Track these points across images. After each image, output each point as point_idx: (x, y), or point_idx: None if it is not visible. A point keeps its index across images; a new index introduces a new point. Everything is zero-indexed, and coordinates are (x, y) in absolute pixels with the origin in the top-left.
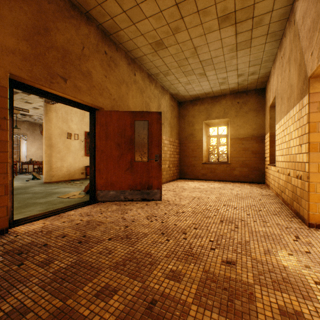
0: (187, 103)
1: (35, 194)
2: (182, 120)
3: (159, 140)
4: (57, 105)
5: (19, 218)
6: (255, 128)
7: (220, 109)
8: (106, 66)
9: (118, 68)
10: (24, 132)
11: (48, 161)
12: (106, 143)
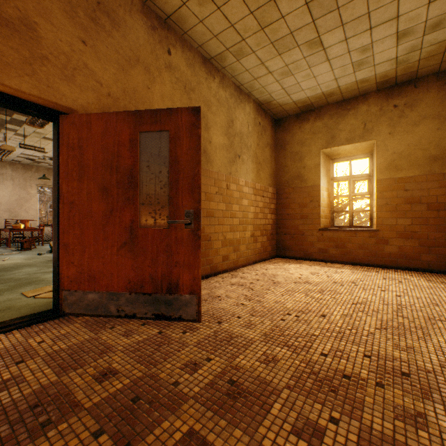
0: (289, 119)
1: (0, 284)
2: (280, 152)
3: (194, 175)
4: None
5: None
6: (437, 155)
7: (355, 123)
8: (86, 19)
9: (121, 31)
10: None
11: None
12: (79, 187)
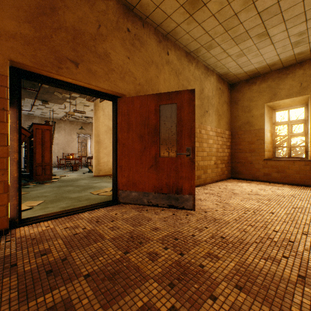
0: (241, 83)
1: (76, 188)
2: (234, 106)
3: (191, 128)
4: (104, 104)
5: (32, 216)
6: None
7: (293, 83)
8: (129, 45)
9: (144, 47)
10: (89, 132)
11: (96, 156)
12: (127, 135)
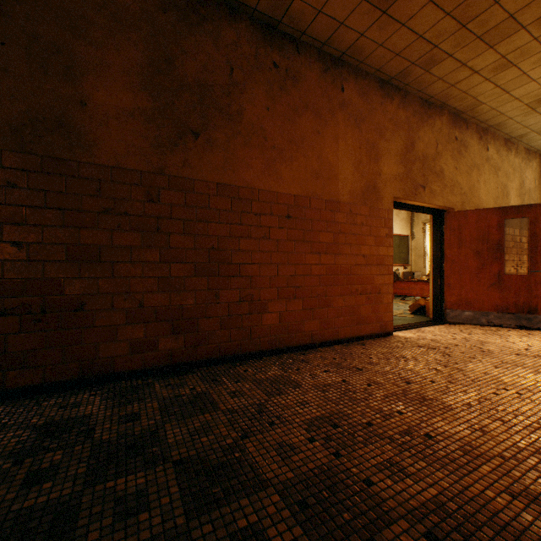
0: None
1: None
2: None
3: None
4: None
5: None
6: None
7: None
8: (456, 154)
9: (467, 151)
10: None
11: None
12: (457, 252)
